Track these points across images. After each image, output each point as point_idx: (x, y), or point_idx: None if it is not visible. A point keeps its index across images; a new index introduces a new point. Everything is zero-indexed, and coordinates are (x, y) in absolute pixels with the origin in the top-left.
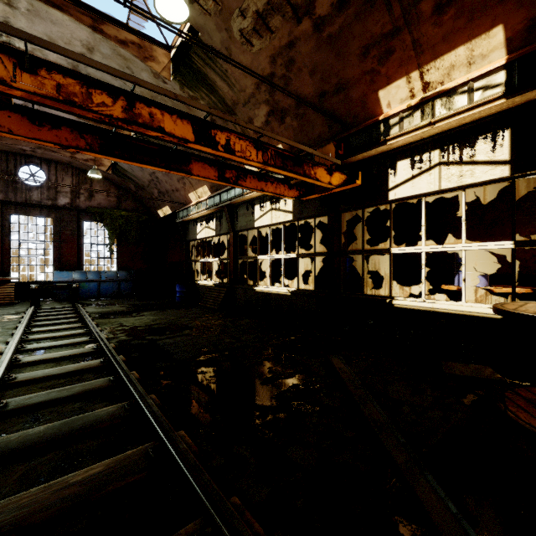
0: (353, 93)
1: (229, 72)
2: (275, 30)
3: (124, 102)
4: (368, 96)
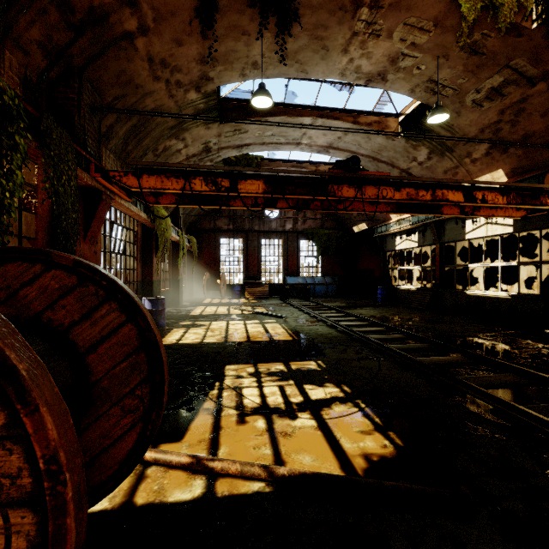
0: None
1: (454, 125)
2: (507, 94)
3: (431, 191)
4: None
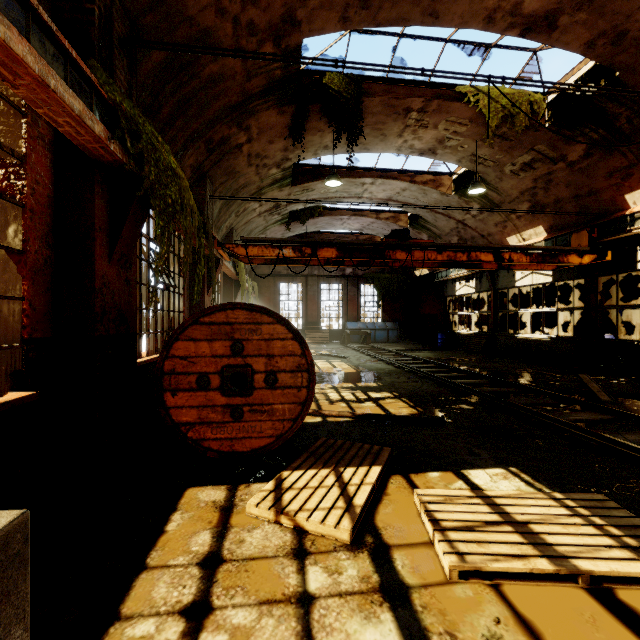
0: (603, 196)
1: (498, 188)
2: (536, 168)
3: (466, 254)
4: (616, 198)
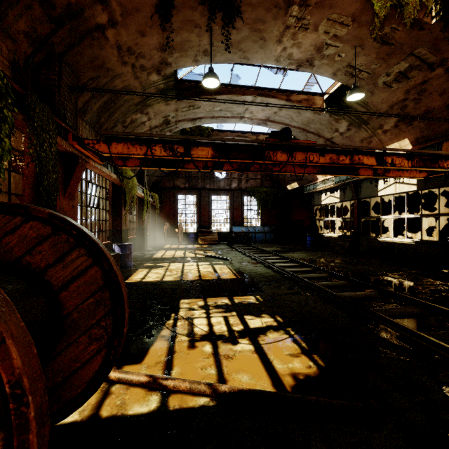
0: None
1: (369, 103)
2: (411, 77)
3: (349, 157)
4: None
